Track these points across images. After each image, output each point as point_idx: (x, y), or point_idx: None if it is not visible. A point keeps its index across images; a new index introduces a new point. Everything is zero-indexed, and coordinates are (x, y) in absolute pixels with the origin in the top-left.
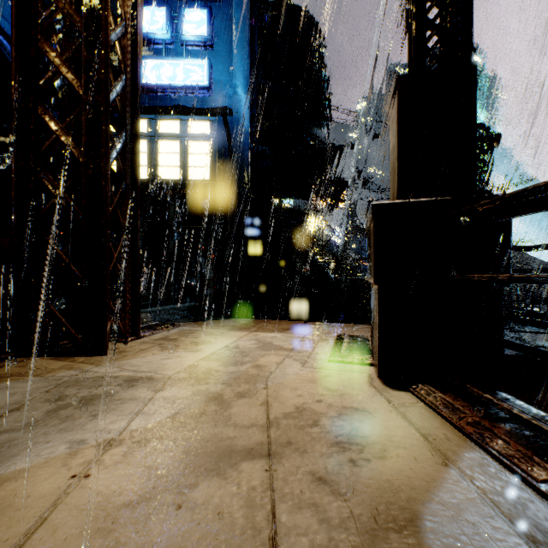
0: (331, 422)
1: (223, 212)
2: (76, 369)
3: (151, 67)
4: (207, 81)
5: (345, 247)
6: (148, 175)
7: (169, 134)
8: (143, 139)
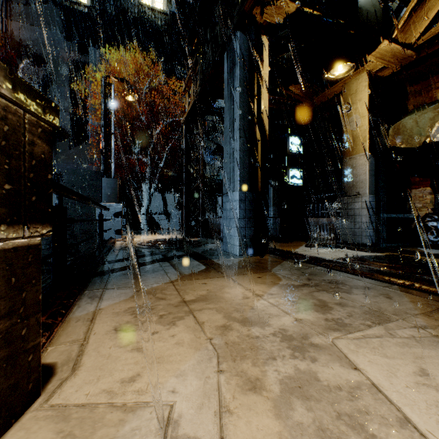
0: (150, 318)
1: None
2: (431, 326)
3: None
4: None
5: None
6: None
7: None
8: None
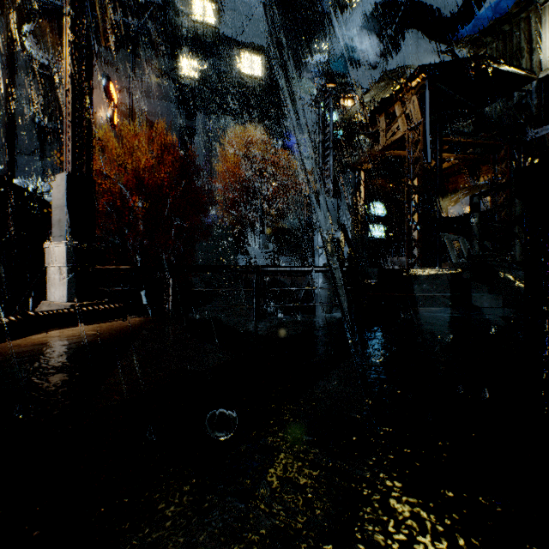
0: None
1: None
2: None
3: None
4: None
5: None
6: None
7: None
8: None
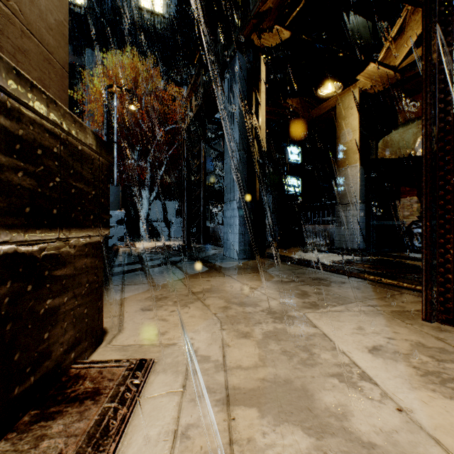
0: (167, 303)
1: None
2: (380, 305)
3: None
4: None
5: None
6: None
7: None
8: None
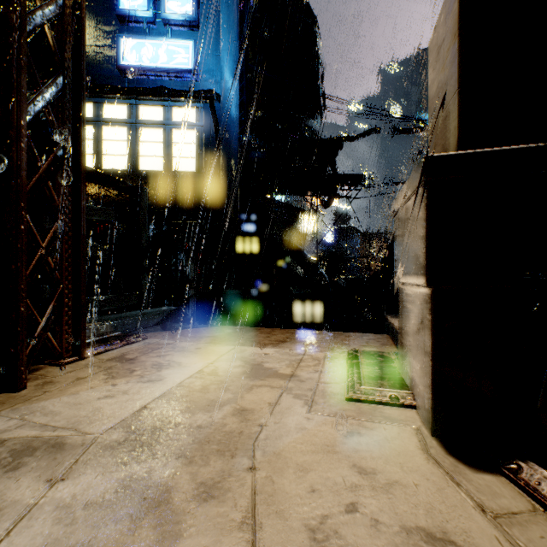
0: None
1: (210, 207)
2: None
3: (131, 46)
4: (193, 64)
5: (337, 247)
6: (128, 165)
7: (151, 121)
8: (122, 127)
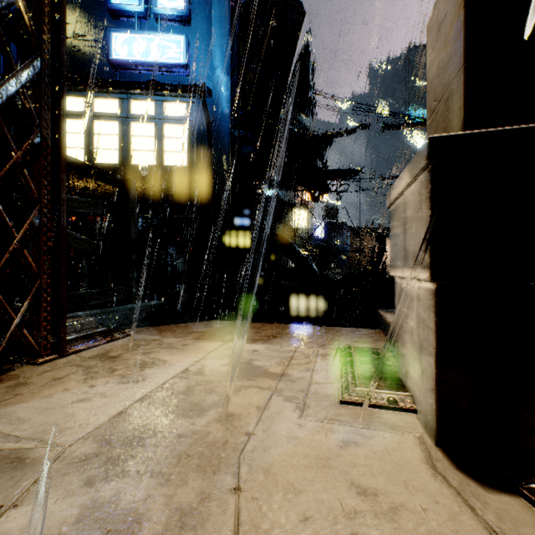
0: None
1: (201, 201)
2: None
3: (123, 41)
4: (184, 59)
5: (327, 241)
6: (120, 159)
7: (142, 116)
8: (114, 121)
